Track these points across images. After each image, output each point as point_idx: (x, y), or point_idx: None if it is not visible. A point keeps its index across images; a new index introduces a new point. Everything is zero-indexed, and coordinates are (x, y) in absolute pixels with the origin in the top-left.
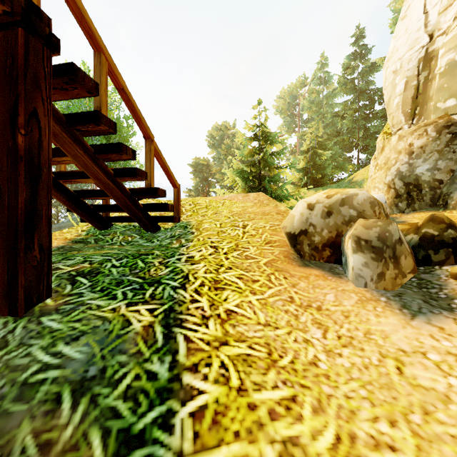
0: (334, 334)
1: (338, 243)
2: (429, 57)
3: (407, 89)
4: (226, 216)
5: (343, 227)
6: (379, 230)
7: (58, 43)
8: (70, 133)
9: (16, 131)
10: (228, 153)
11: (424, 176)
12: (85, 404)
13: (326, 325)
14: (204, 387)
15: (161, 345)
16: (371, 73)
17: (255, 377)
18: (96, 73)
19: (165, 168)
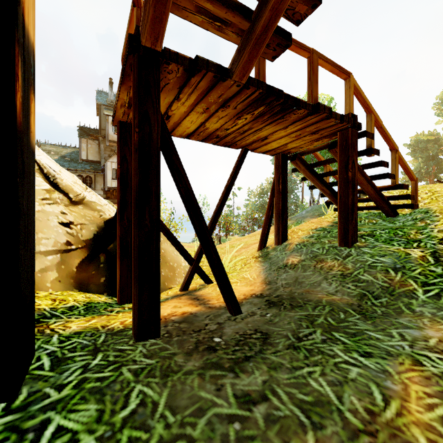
0: None
1: None
2: None
3: None
4: None
5: None
6: None
7: (360, 125)
8: None
9: (348, 171)
10: None
11: None
12: (400, 273)
13: None
14: None
15: (433, 263)
16: None
17: None
18: (368, 126)
19: (404, 167)
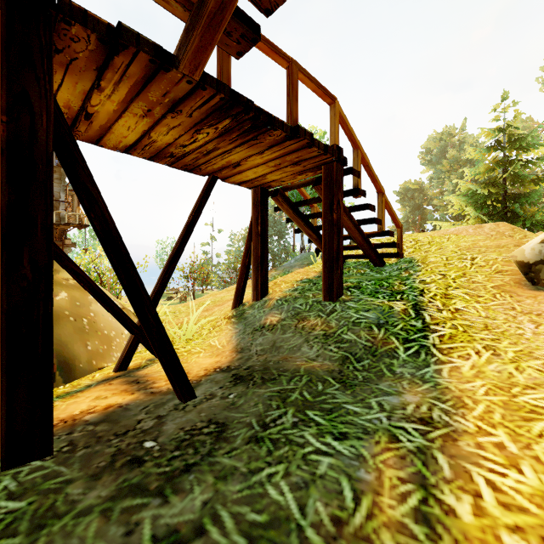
0: None
1: None
2: None
3: None
4: (452, 251)
5: None
6: None
7: (346, 160)
8: None
9: (333, 212)
10: (453, 169)
11: None
12: (383, 330)
13: (541, 323)
14: (443, 329)
15: (414, 317)
16: None
17: (474, 331)
18: (355, 163)
19: (391, 213)
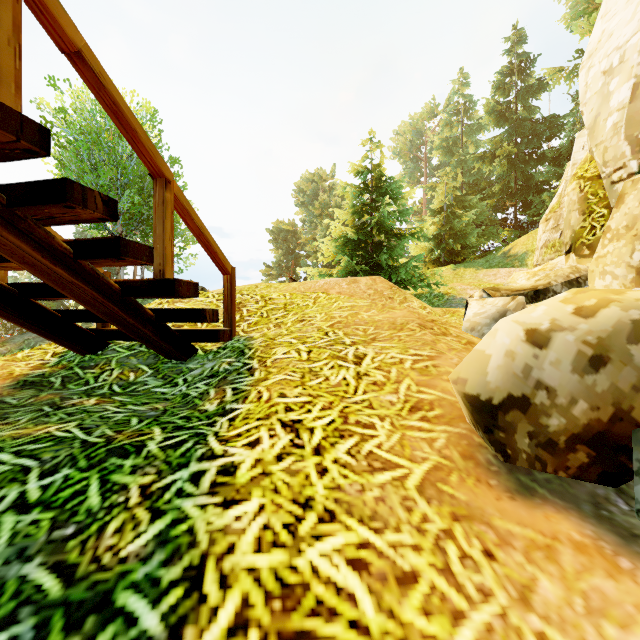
0: None
1: (614, 437)
2: None
3: (637, 98)
4: (319, 329)
5: (635, 398)
6: None
7: None
8: None
9: None
10: (324, 214)
11: None
12: None
13: None
14: None
15: None
16: (535, 95)
17: None
18: None
19: (202, 238)
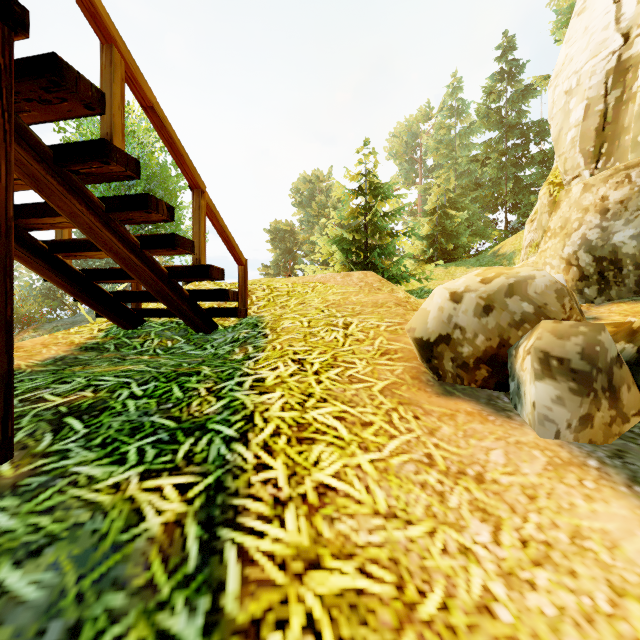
0: (514, 535)
1: (501, 358)
2: (623, 68)
3: (588, 117)
4: (317, 309)
5: (510, 331)
6: (583, 341)
7: (24, 15)
8: (61, 178)
9: None
10: (321, 215)
11: (626, 246)
12: None
13: (497, 514)
14: None
15: (193, 569)
16: (525, 100)
17: None
18: (105, 79)
19: (224, 235)
